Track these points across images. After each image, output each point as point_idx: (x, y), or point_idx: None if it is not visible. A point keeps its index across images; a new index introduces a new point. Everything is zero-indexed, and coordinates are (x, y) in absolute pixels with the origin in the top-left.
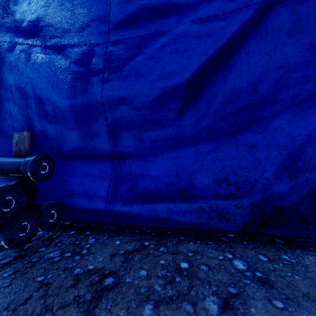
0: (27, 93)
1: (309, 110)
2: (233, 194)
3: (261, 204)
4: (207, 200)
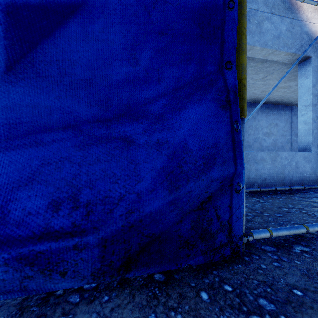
0: None
1: (192, 96)
2: (74, 225)
3: (122, 236)
4: (18, 245)
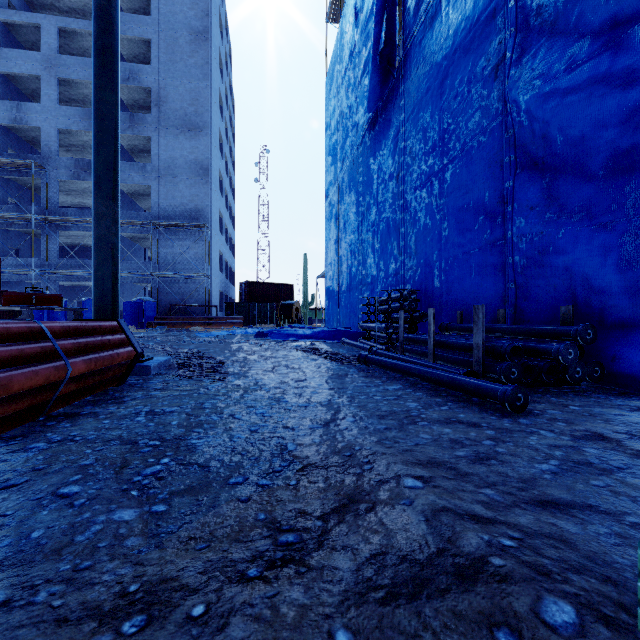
0: (569, 272)
1: None
2: None
3: None
4: None
